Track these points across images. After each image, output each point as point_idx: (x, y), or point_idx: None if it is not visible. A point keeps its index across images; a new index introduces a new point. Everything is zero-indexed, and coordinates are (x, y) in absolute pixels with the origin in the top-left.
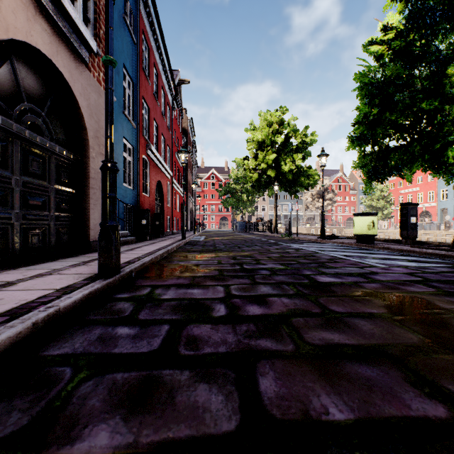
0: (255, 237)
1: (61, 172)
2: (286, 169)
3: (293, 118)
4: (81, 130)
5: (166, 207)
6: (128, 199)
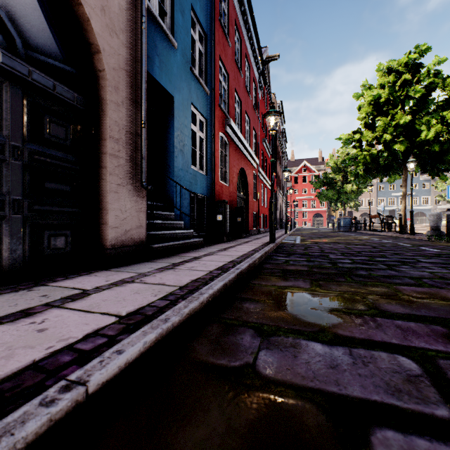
0: (382, 241)
1: (46, 122)
2: (430, 135)
3: (437, 60)
4: (93, 55)
5: (251, 201)
6: (199, 187)
